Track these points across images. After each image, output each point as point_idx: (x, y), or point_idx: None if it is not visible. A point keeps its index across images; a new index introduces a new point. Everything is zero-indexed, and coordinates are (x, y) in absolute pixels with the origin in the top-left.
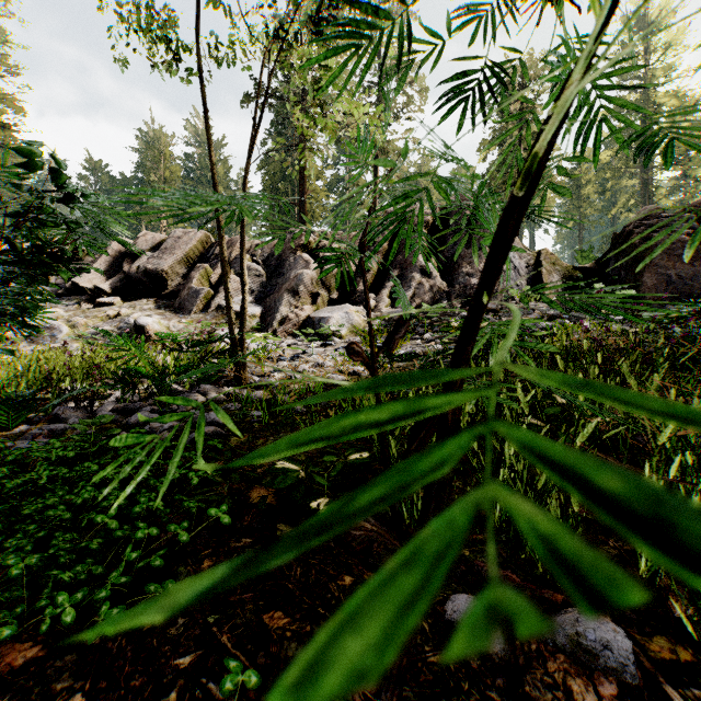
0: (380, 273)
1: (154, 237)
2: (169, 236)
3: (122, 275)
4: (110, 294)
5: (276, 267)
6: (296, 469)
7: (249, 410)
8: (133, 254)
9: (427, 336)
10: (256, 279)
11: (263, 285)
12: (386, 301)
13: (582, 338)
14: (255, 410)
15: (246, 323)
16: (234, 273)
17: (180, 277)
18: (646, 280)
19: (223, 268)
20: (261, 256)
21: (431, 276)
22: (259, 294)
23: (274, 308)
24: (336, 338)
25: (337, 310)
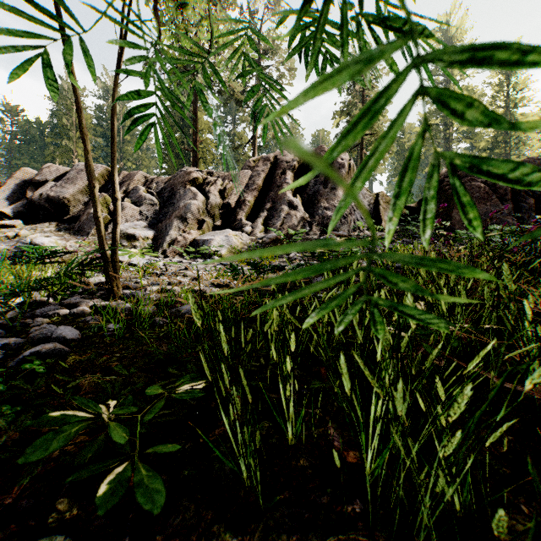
0: (256, 205)
1: (58, 169)
2: (72, 168)
3: (25, 201)
4: (12, 217)
5: (168, 198)
6: (83, 418)
7: (108, 322)
8: (37, 183)
9: (293, 255)
10: (151, 208)
11: (156, 212)
12: (260, 228)
13: (428, 250)
14: (114, 322)
15: (140, 244)
16: (131, 202)
17: (81, 204)
18: (455, 215)
19: (92, 182)
20: (156, 189)
21: (296, 208)
22: (152, 220)
23: (165, 232)
24: (217, 257)
25: (219, 234)
